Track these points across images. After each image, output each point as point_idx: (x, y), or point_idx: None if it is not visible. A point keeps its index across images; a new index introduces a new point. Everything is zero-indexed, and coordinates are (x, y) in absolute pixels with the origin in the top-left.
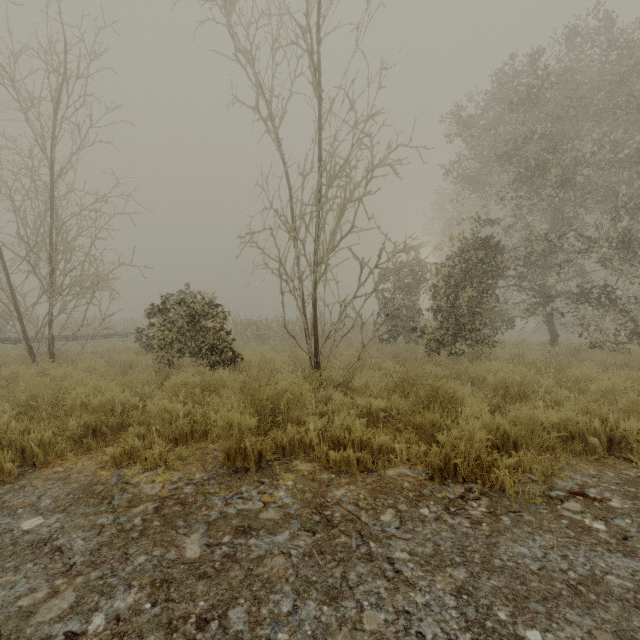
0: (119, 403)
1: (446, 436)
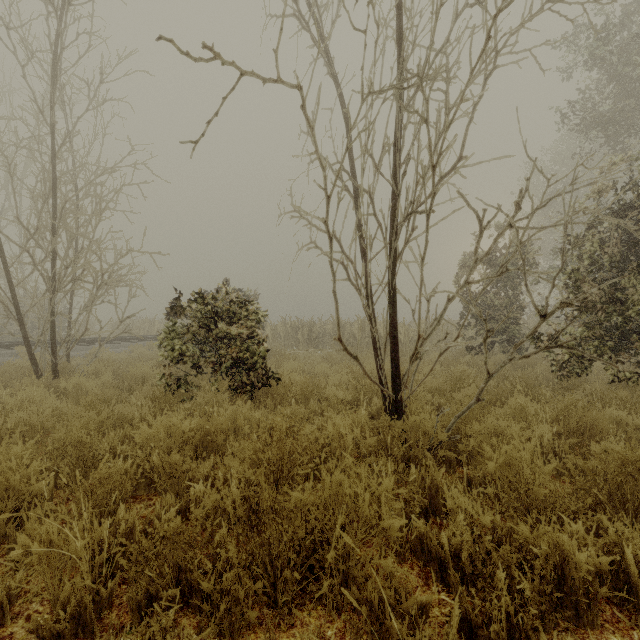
0: None
1: None
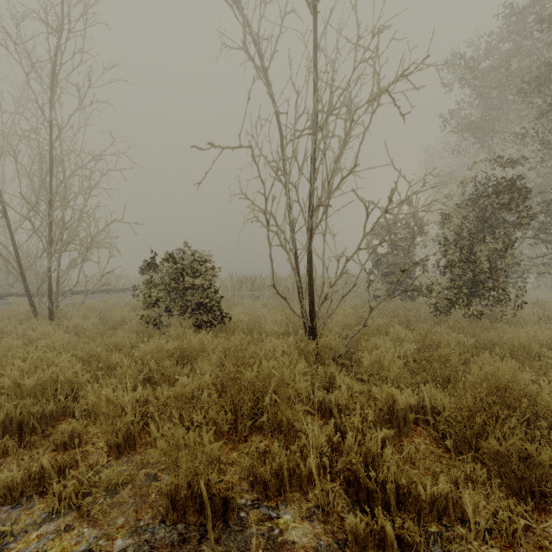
0: (60, 384)
1: (549, 483)
